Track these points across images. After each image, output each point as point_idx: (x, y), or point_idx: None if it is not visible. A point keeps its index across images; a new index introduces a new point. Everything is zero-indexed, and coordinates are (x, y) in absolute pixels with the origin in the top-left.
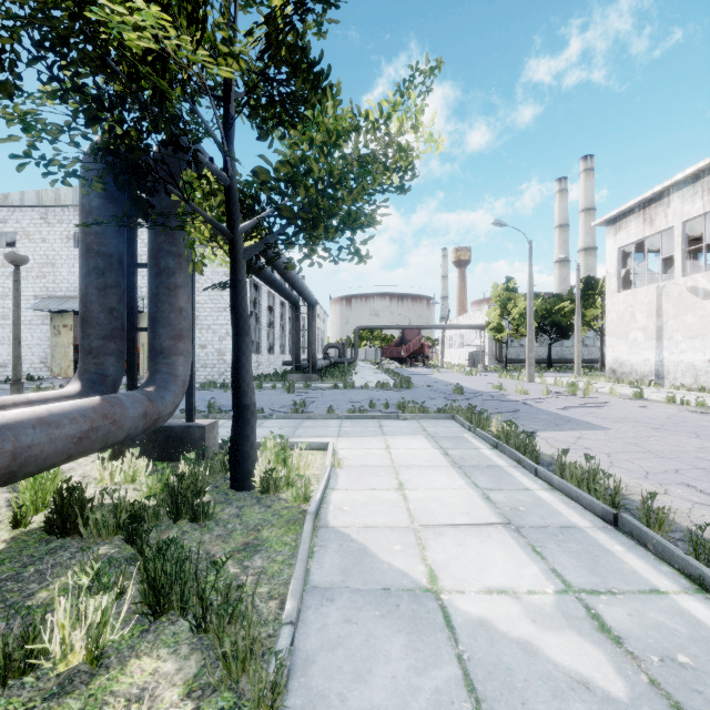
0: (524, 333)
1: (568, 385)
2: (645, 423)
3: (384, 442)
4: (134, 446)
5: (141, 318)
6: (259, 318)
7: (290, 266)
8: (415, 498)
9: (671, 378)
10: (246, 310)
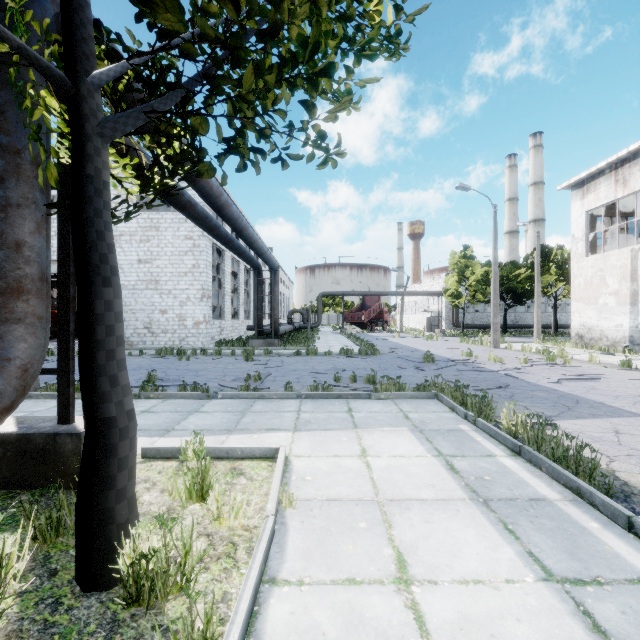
0: (481, 299)
1: (538, 351)
2: None
3: (357, 441)
4: None
5: None
6: (222, 284)
7: (204, 170)
8: (442, 624)
9: None
10: (107, 236)
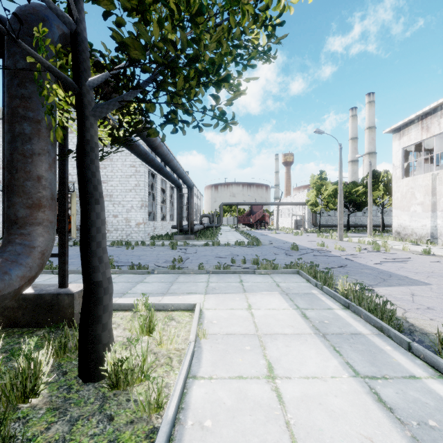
0: (331, 207)
1: (369, 243)
2: None
3: (245, 300)
4: (4, 313)
5: (72, 197)
6: (155, 197)
7: (152, 133)
8: (292, 398)
9: None
10: (97, 174)
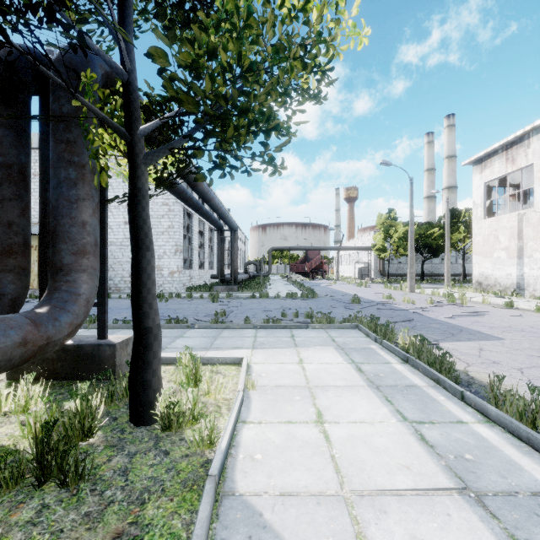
0: (402, 253)
1: (444, 295)
2: (531, 332)
3: (297, 354)
4: (43, 365)
5: None
6: (191, 241)
7: (199, 178)
8: (338, 438)
9: (531, 290)
10: (148, 221)
